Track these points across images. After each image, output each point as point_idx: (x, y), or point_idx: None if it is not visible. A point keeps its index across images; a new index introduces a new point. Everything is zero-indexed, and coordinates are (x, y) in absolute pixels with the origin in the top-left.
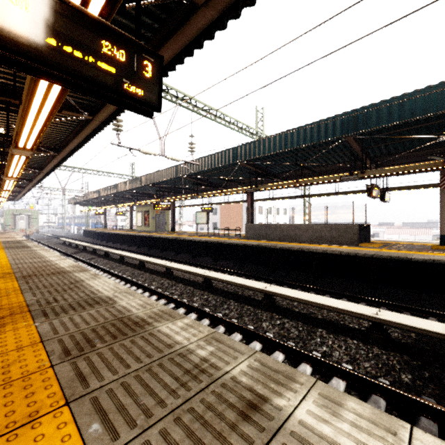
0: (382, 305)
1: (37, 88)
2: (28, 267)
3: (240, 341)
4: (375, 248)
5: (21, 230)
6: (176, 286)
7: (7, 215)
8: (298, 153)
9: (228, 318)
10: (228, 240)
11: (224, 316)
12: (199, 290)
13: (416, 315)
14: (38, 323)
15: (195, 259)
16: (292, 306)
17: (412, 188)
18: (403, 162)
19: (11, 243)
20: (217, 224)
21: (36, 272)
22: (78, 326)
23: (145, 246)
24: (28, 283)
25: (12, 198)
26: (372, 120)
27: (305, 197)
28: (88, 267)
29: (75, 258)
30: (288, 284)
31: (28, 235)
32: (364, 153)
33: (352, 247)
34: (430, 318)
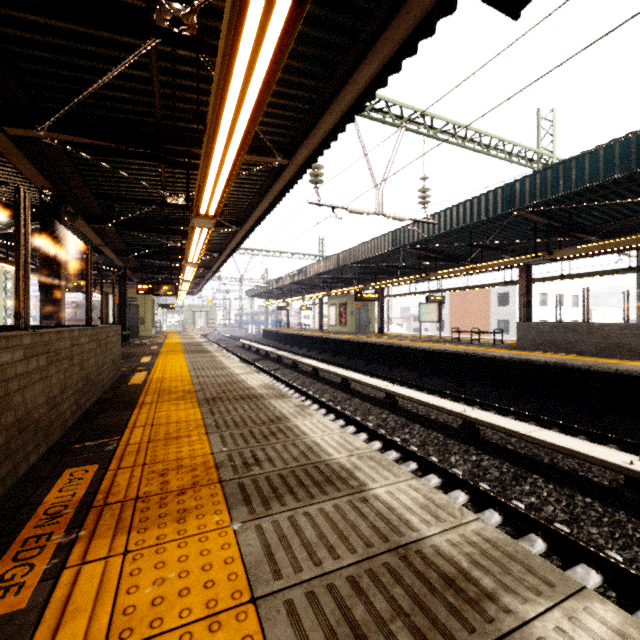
0: None
1: (228, 88)
2: (210, 383)
3: (601, 589)
4: None
5: (200, 329)
6: (409, 427)
7: (187, 311)
8: None
9: (542, 516)
10: (485, 350)
11: (531, 511)
12: (457, 443)
13: None
14: (238, 524)
15: (424, 380)
16: None
17: None
18: None
19: (191, 345)
20: (444, 322)
21: (221, 392)
22: (316, 556)
23: (342, 354)
24: (213, 413)
25: (191, 292)
26: None
27: None
28: (274, 381)
29: (257, 367)
30: None
31: (206, 335)
32: None
33: None
34: None
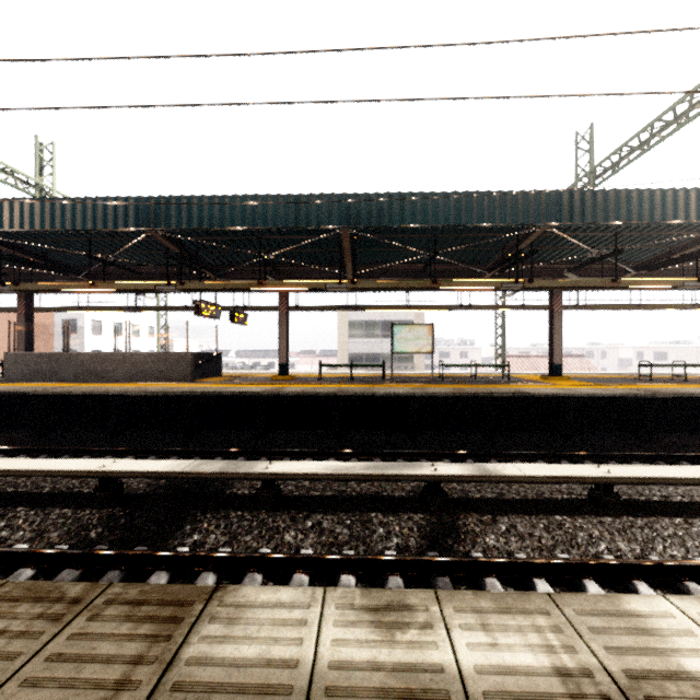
0: (175, 455)
1: None
2: None
3: None
4: (209, 383)
5: None
6: None
7: None
8: (94, 239)
9: None
10: None
11: None
12: None
13: (211, 458)
14: None
15: None
16: (10, 485)
17: (270, 309)
18: (248, 277)
19: None
20: None
21: None
22: None
23: None
24: None
25: None
26: (171, 218)
27: (143, 310)
28: None
29: None
30: (52, 452)
31: None
32: (184, 258)
33: (181, 384)
34: (217, 458)
